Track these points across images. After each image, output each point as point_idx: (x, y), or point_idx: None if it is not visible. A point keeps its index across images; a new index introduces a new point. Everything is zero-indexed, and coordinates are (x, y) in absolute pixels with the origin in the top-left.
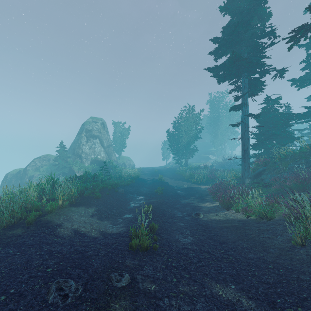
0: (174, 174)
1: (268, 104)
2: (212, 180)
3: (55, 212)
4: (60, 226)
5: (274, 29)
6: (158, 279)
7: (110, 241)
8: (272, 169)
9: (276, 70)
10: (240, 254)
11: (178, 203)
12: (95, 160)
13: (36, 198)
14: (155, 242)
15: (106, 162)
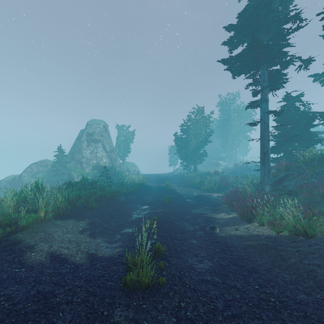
0: (182, 180)
1: (289, 102)
2: (224, 187)
3: (33, 227)
4: (32, 249)
5: (300, 11)
6: None
7: (96, 273)
8: (297, 174)
9: (301, 60)
10: (284, 293)
11: (188, 214)
12: (97, 165)
13: (14, 209)
14: (161, 271)
15: (108, 168)
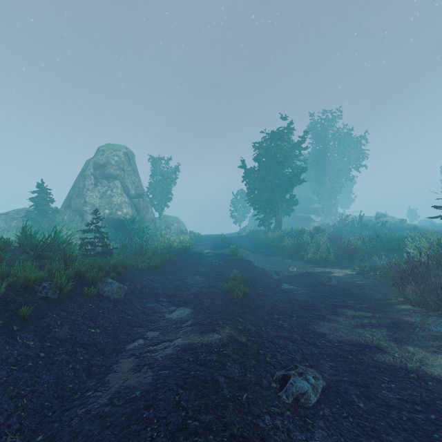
0: (259, 244)
1: None
2: (349, 256)
3: None
4: None
5: None
6: None
7: None
8: None
9: None
10: None
11: (317, 348)
12: (110, 217)
13: None
14: None
15: (127, 221)
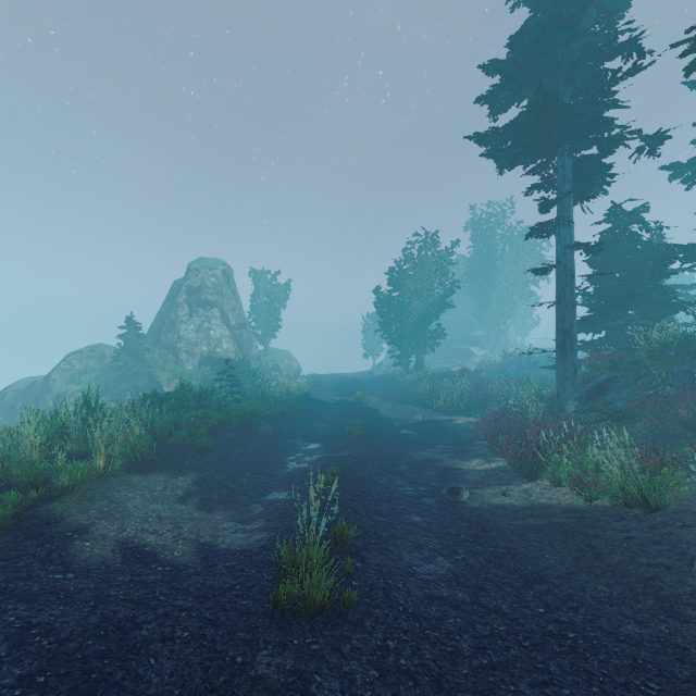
0: (392, 389)
1: (618, 224)
2: (482, 404)
3: (82, 489)
4: (86, 534)
5: (639, 35)
6: None
7: (217, 582)
8: (633, 377)
9: (643, 136)
10: (595, 622)
11: (403, 461)
12: (210, 357)
13: (42, 452)
14: (348, 579)
15: (234, 362)
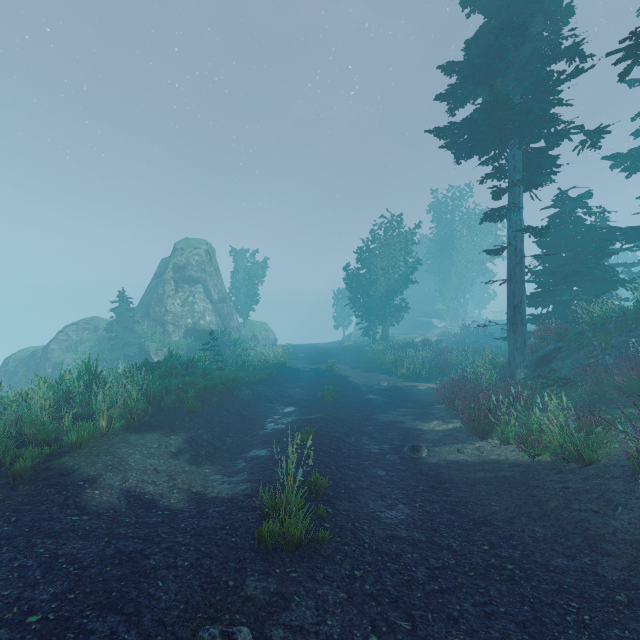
0: (360, 358)
1: (564, 208)
2: (441, 371)
3: (88, 446)
4: (95, 483)
5: (581, 41)
6: (330, 639)
7: (210, 523)
8: (576, 347)
9: (585, 131)
10: (531, 556)
11: (369, 423)
12: (194, 328)
13: (50, 414)
14: (321, 522)
15: (217, 333)
